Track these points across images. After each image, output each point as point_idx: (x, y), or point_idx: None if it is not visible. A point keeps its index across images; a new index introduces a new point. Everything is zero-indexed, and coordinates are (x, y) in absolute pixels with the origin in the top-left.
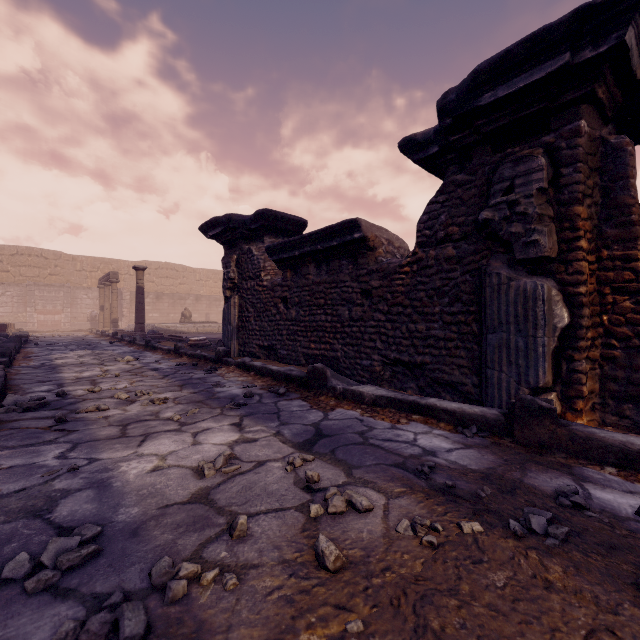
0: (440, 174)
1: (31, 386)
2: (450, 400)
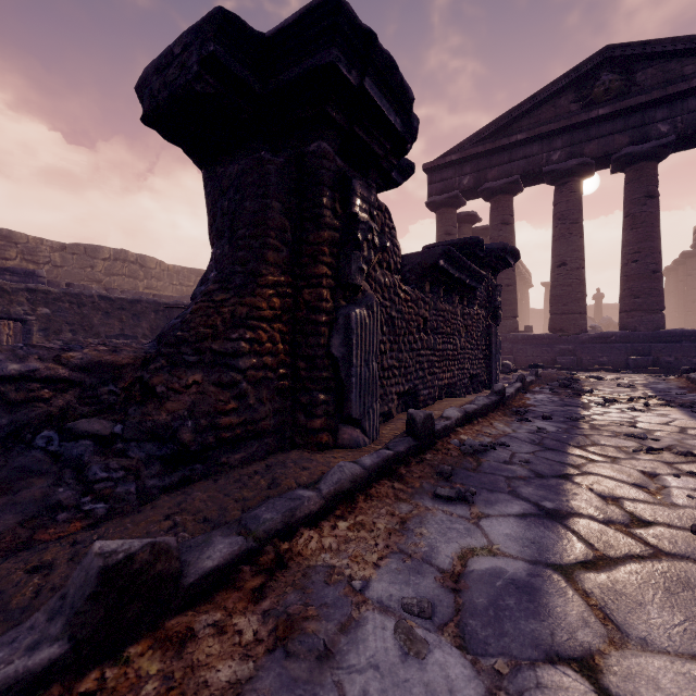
0: None
1: None
2: (481, 390)
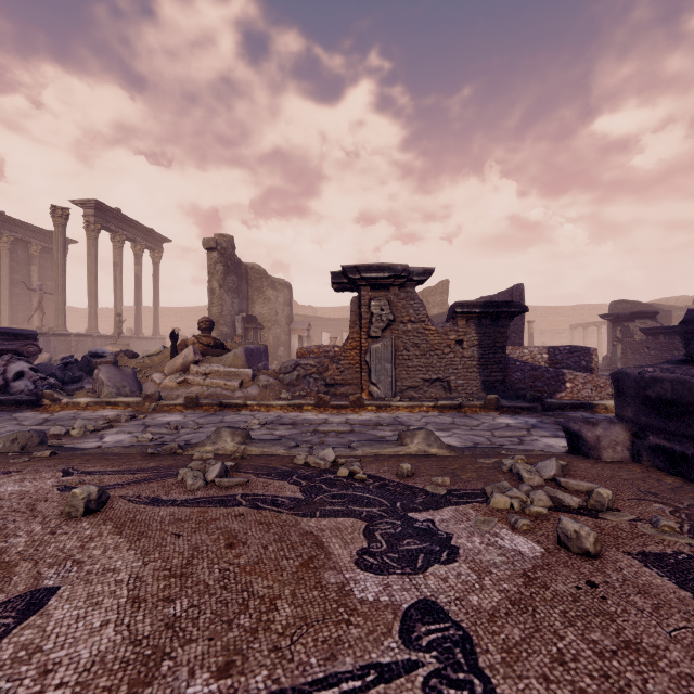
0: None
1: None
2: None
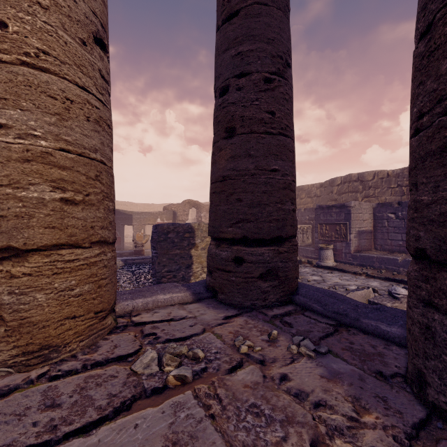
0: None
1: None
2: None
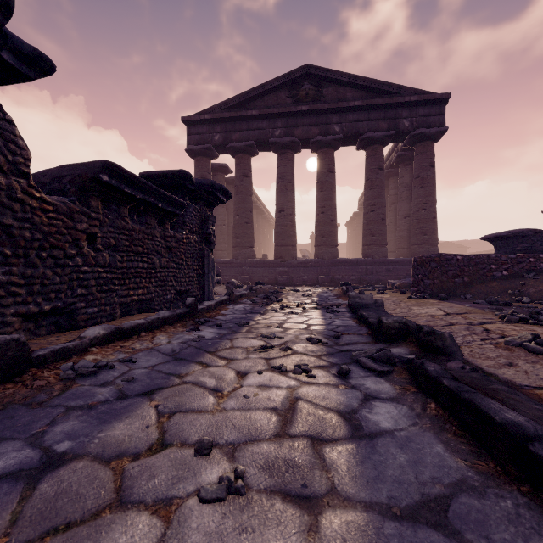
0: (164, 186)
1: (426, 442)
2: None
